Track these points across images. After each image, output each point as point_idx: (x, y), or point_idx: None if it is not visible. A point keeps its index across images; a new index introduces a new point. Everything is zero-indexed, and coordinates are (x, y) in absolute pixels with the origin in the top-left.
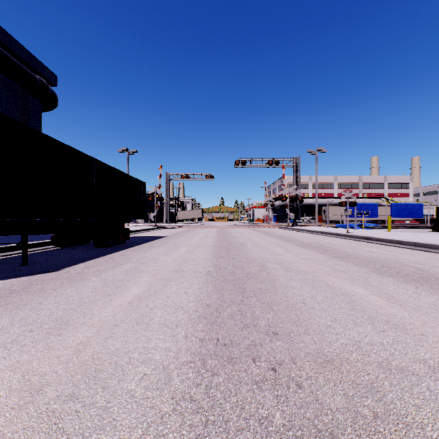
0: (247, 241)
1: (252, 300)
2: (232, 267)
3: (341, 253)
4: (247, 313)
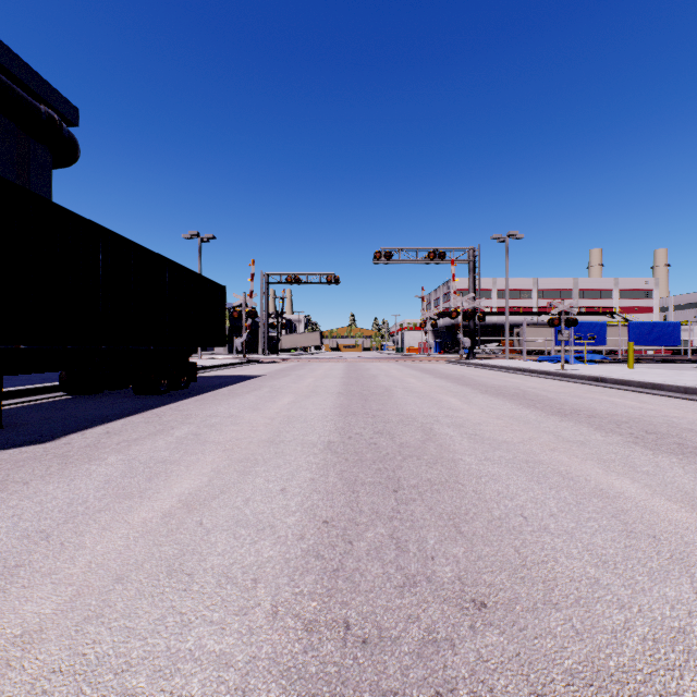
0: (396, 385)
1: (416, 509)
2: (372, 433)
3: (562, 406)
4: (409, 544)
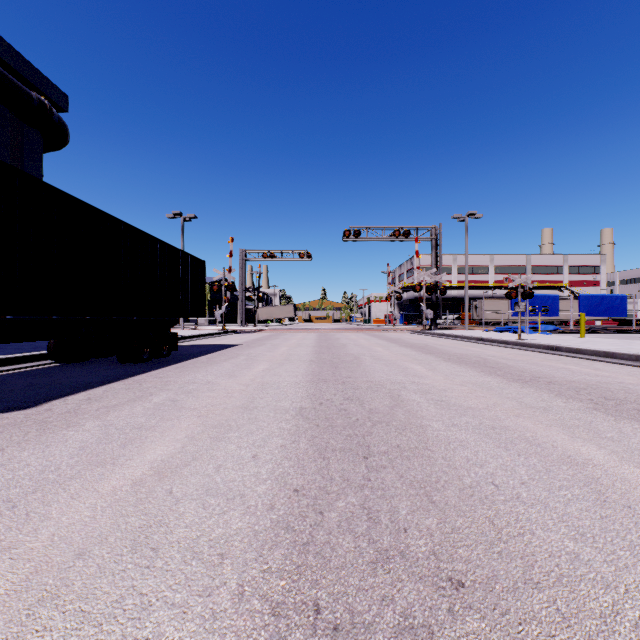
0: (365, 353)
1: (386, 477)
2: (342, 399)
3: (522, 373)
4: (380, 515)
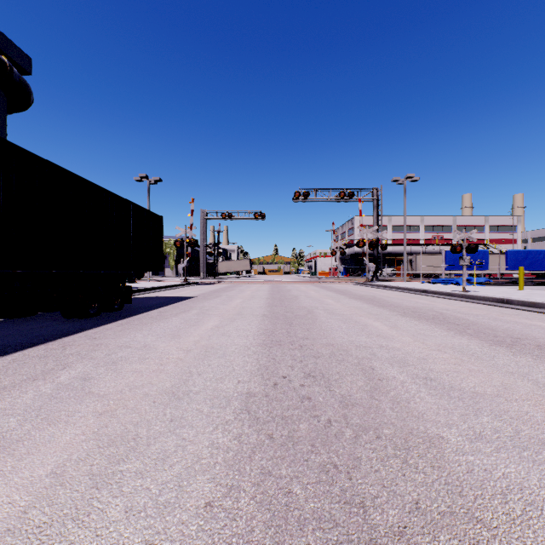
0: (317, 306)
1: None
2: (302, 376)
3: (495, 332)
4: None
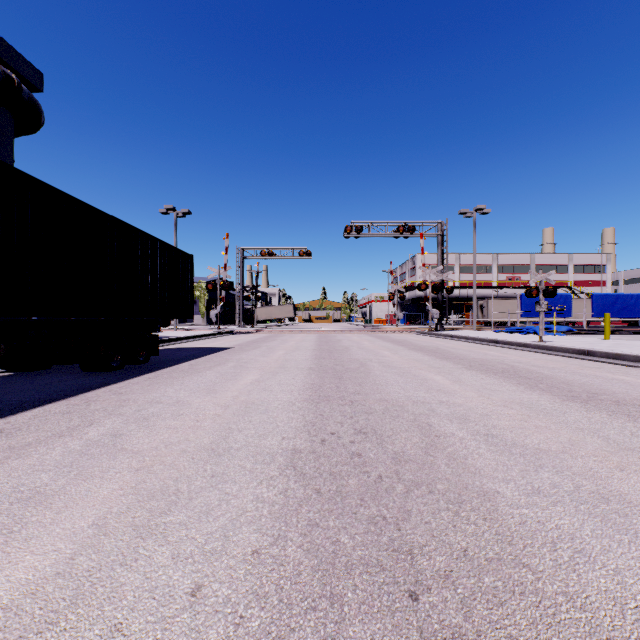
0: (371, 358)
1: None
2: (352, 432)
3: (571, 387)
4: None
